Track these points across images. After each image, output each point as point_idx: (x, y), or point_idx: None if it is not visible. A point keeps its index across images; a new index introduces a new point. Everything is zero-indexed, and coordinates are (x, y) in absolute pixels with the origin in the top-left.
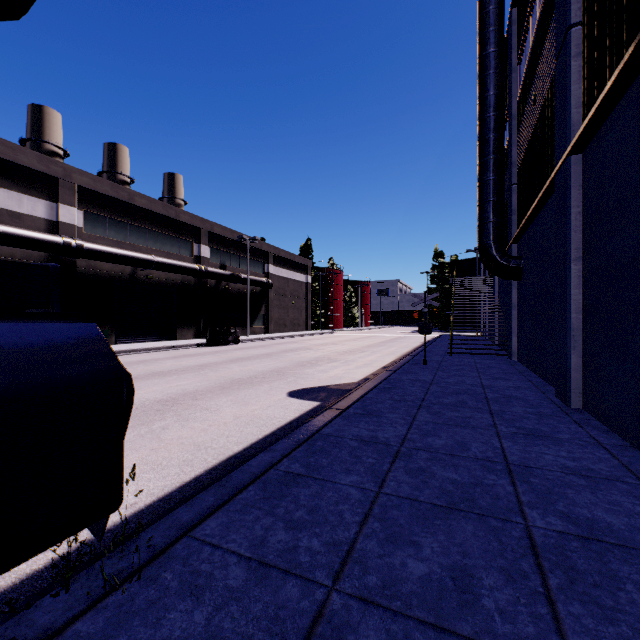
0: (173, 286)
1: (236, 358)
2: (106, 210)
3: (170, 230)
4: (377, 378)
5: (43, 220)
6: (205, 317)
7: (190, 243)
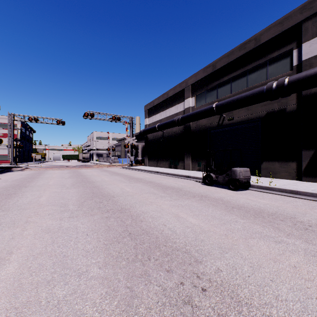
0: (256, 119)
1: (93, 181)
2: (204, 87)
3: (253, 63)
4: None
5: (183, 111)
6: (314, 149)
7: (288, 55)
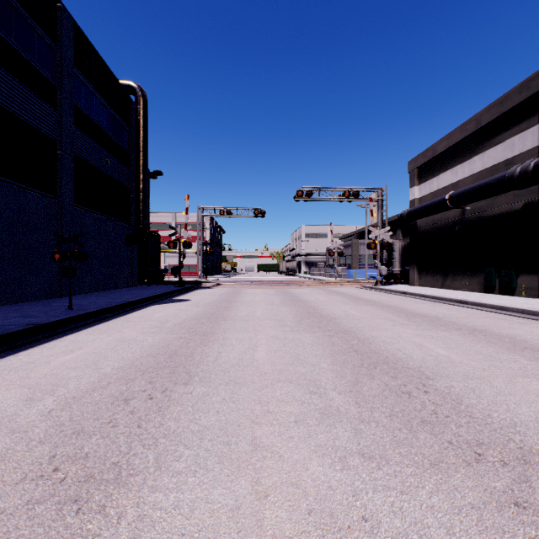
0: None
1: (330, 316)
2: None
3: None
4: (142, 297)
5: (532, 150)
6: None
7: None
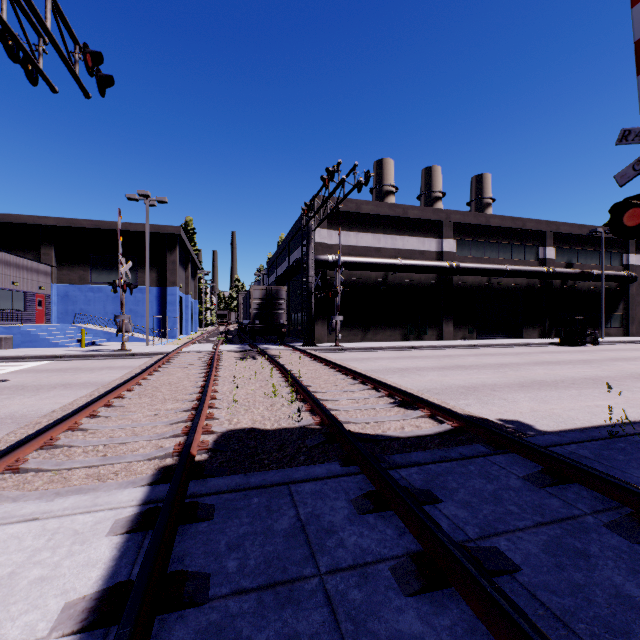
0: (519, 290)
1: (614, 358)
2: (469, 235)
3: (516, 240)
4: None
5: (434, 252)
6: (549, 317)
7: (534, 248)
